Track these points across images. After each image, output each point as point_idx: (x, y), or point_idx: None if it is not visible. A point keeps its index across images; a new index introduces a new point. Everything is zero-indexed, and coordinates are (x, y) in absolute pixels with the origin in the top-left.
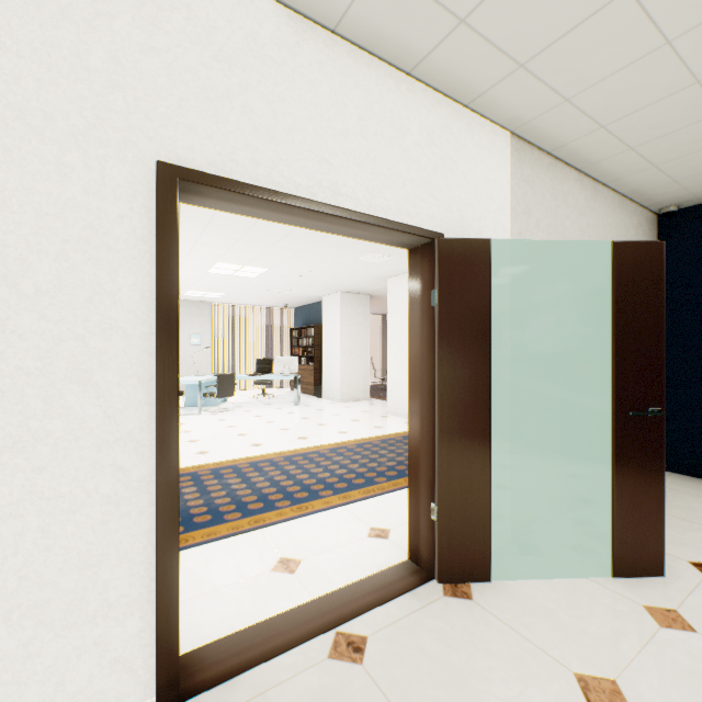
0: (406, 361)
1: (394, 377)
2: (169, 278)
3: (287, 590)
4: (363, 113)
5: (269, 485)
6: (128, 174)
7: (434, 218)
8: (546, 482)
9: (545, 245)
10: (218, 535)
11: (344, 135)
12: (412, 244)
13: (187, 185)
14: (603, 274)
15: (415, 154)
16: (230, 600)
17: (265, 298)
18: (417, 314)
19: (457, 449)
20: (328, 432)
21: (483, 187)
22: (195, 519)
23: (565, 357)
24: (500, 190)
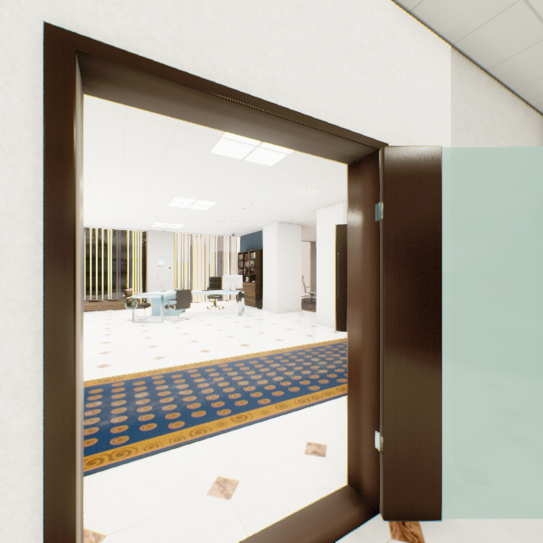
0: (332, 279)
1: (322, 293)
2: (61, 173)
3: (222, 522)
4: (303, 4)
5: (212, 391)
6: (4, 38)
7: (378, 127)
8: (484, 400)
9: (483, 163)
10: (160, 447)
11: (283, 25)
12: (354, 156)
13: (89, 63)
14: (533, 195)
15: (358, 56)
16: (161, 534)
17: (216, 229)
18: (358, 230)
19: (405, 375)
20: (266, 340)
21: (425, 99)
22: (141, 427)
23: (500, 275)
24: (442, 104)
